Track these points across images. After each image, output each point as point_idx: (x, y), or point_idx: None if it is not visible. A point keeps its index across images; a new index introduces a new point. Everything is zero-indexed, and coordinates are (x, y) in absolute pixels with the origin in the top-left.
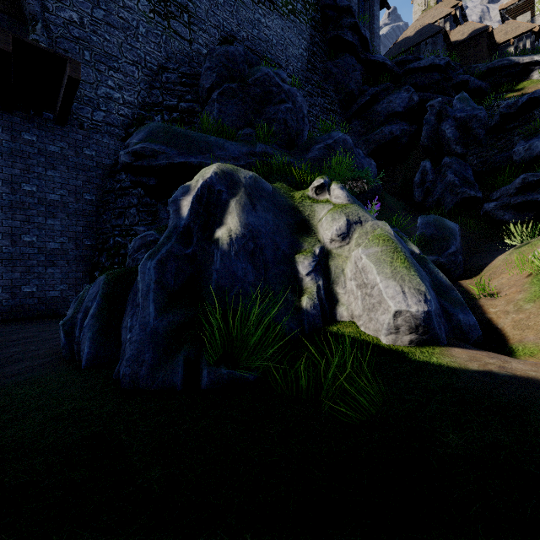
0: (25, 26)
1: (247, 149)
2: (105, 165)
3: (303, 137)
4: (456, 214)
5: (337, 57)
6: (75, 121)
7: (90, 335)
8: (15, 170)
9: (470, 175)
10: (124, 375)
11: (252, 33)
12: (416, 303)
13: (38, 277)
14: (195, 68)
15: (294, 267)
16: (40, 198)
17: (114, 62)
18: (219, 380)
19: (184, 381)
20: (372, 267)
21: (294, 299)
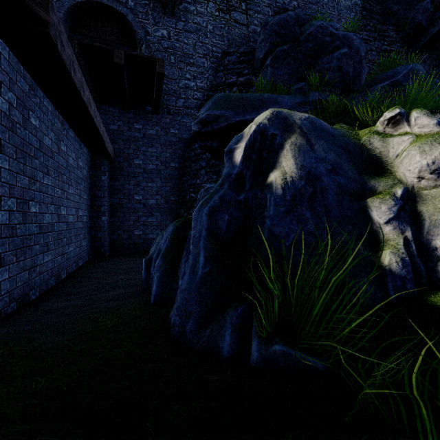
0: (137, 51)
1: (300, 100)
2: (184, 139)
3: (359, 82)
4: None
5: None
6: (165, 110)
7: (158, 274)
8: (130, 150)
9: None
10: (174, 324)
11: None
12: None
13: (143, 224)
14: (251, 46)
15: (365, 214)
16: (144, 168)
17: (190, 59)
18: (273, 360)
19: (230, 348)
20: None
21: (368, 253)
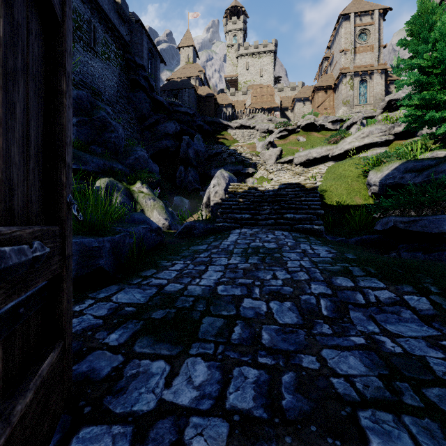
0: None
1: (103, 162)
2: None
3: (121, 148)
4: (192, 194)
5: (136, 91)
6: None
7: None
8: None
9: (198, 177)
10: None
11: (83, 69)
12: (167, 222)
13: None
14: None
15: None
16: None
17: None
18: None
19: None
20: (158, 214)
21: None
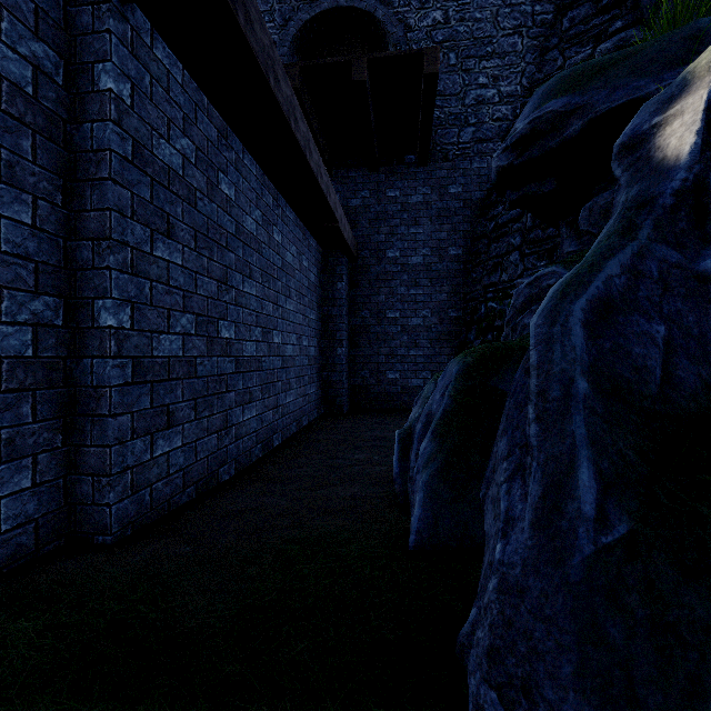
0: None
1: None
2: (475, 201)
3: None
4: None
5: None
6: (438, 155)
7: (426, 477)
8: (380, 236)
9: None
10: (479, 710)
11: None
12: None
13: (400, 360)
14: None
15: None
16: (403, 264)
17: (486, 46)
18: None
19: None
20: None
21: None
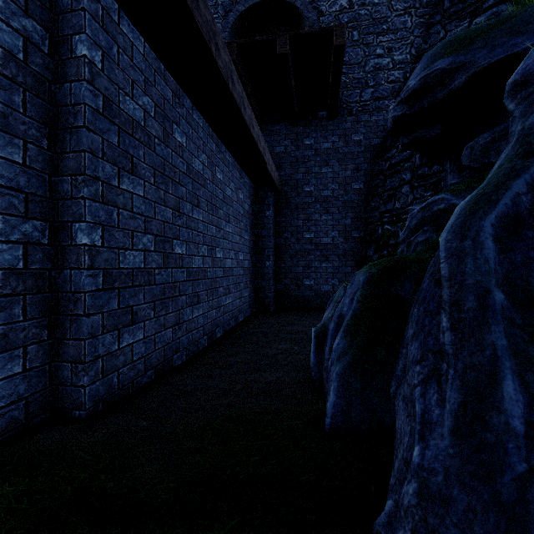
0: None
1: None
2: (373, 146)
3: None
4: None
5: None
6: (344, 111)
7: (339, 369)
8: (299, 175)
9: None
10: None
11: None
12: None
13: (315, 271)
14: None
15: None
16: (316, 196)
17: (382, 24)
18: None
19: None
20: None
21: None
